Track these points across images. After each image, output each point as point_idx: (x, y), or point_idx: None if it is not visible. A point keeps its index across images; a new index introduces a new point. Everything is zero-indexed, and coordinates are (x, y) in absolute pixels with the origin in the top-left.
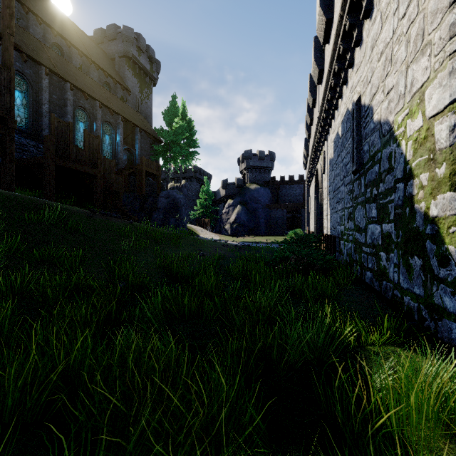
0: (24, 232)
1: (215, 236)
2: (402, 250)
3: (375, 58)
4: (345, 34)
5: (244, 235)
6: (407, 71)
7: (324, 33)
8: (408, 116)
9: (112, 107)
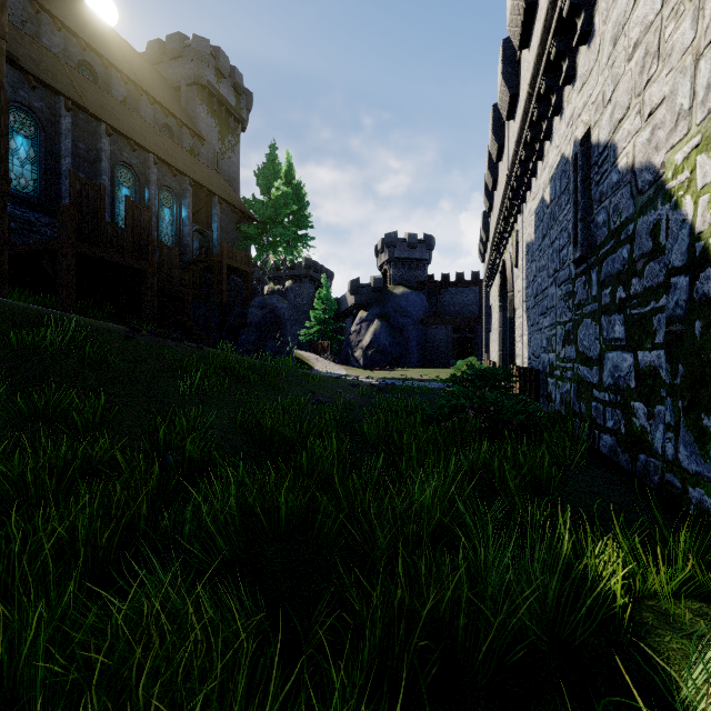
0: (8, 365)
1: (339, 370)
2: (686, 400)
3: (621, 57)
4: (560, 25)
5: (385, 367)
6: (698, 65)
7: (521, 29)
8: (700, 149)
9: (174, 163)
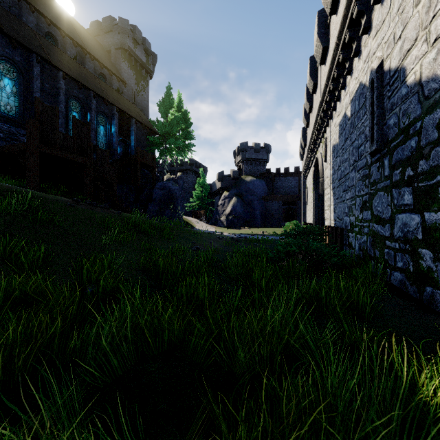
0: None
1: (211, 228)
2: None
3: (409, 5)
4: None
5: (240, 227)
6: None
7: (332, 0)
8: None
9: (106, 97)
